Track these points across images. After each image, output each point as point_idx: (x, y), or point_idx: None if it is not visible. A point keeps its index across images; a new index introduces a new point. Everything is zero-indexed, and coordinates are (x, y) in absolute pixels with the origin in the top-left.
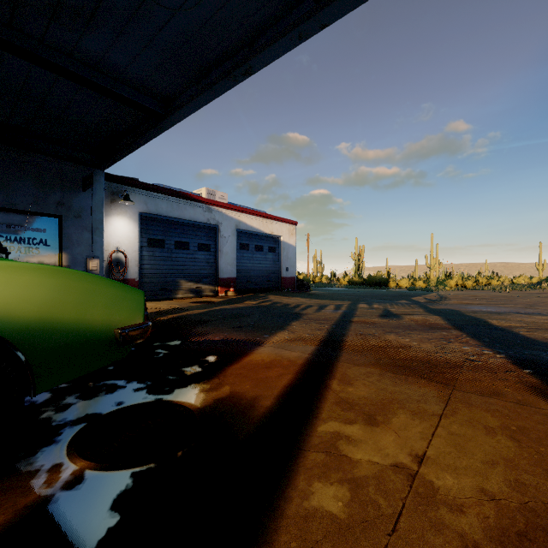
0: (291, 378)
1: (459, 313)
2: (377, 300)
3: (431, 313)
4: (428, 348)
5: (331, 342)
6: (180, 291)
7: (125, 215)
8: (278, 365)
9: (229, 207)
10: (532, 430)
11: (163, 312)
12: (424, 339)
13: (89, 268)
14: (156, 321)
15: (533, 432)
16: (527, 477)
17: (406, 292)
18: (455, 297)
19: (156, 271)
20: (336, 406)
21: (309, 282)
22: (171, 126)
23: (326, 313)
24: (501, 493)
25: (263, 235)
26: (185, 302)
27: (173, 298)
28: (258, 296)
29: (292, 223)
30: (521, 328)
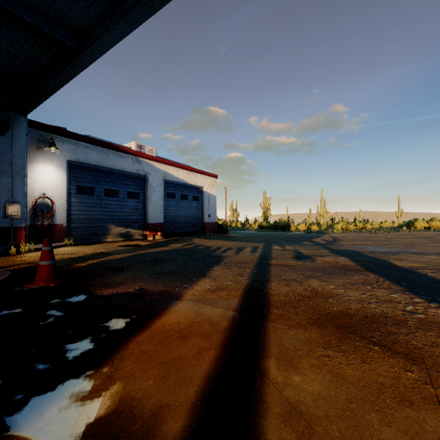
0: (214, 357)
1: (360, 254)
2: (285, 241)
3: (337, 254)
4: (357, 296)
5: (256, 291)
6: (109, 235)
7: (52, 162)
8: (197, 331)
9: (156, 160)
10: None
11: (84, 258)
12: (347, 285)
13: (8, 213)
14: (72, 268)
15: None
16: None
17: (305, 234)
18: (345, 238)
19: (85, 216)
20: (285, 427)
21: (227, 227)
22: (88, 65)
23: (245, 256)
24: None
25: (188, 185)
26: (113, 246)
27: (102, 242)
28: (183, 239)
29: (213, 176)
30: (424, 269)
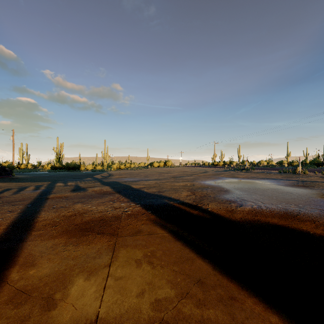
0: None
1: (118, 183)
2: (71, 179)
3: (105, 185)
4: (102, 209)
5: (22, 221)
6: None
7: None
8: None
9: None
10: (157, 251)
11: None
12: (100, 203)
13: None
14: None
15: (157, 252)
16: (160, 292)
17: (91, 172)
18: (116, 174)
19: None
20: (7, 305)
21: (14, 169)
22: None
23: (25, 194)
24: (150, 321)
25: None
26: None
27: None
28: None
29: None
30: (144, 188)
